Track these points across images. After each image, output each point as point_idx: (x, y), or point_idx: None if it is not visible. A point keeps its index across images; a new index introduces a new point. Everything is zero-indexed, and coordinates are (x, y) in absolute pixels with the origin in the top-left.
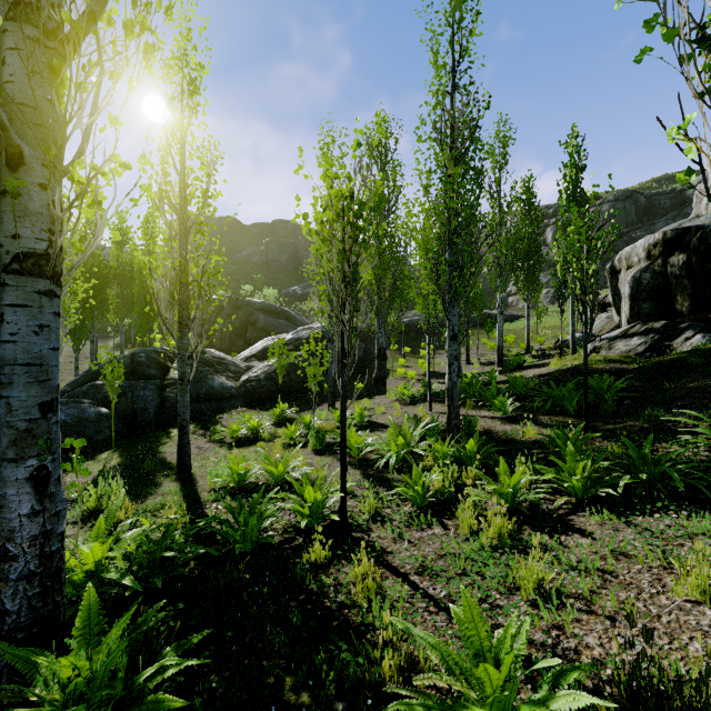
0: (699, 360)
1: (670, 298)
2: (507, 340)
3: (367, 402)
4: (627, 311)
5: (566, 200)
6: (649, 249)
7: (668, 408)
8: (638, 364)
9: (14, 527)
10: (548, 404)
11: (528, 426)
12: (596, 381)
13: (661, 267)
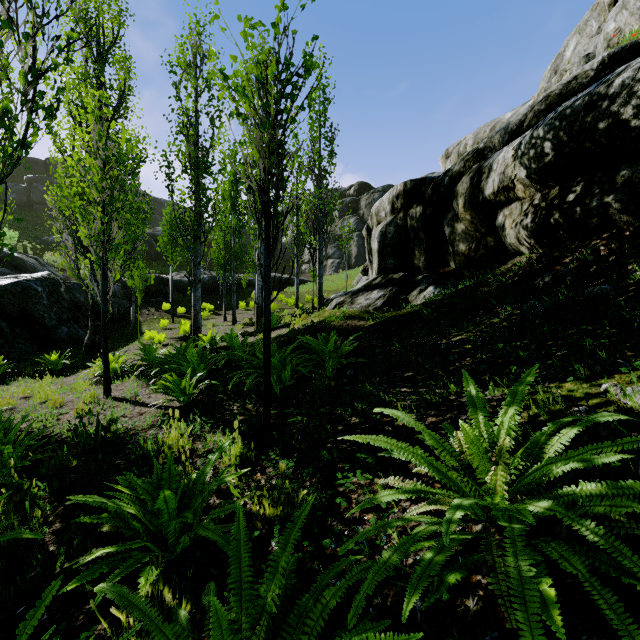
0: (430, 313)
1: (410, 253)
2: (288, 301)
3: (49, 382)
4: (376, 268)
5: (312, 128)
6: (393, 201)
7: (391, 382)
8: (375, 321)
9: None
10: (248, 382)
11: (172, 434)
12: (321, 343)
13: (403, 220)
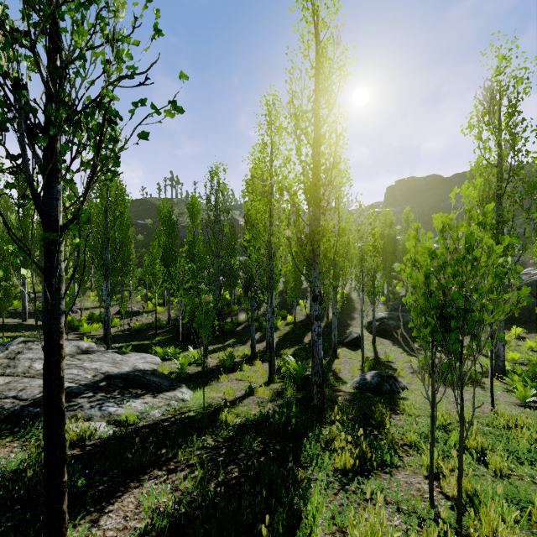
0: None
1: None
2: None
3: None
4: None
5: None
6: None
7: None
8: None
9: (500, 352)
10: None
11: None
12: None
13: None
